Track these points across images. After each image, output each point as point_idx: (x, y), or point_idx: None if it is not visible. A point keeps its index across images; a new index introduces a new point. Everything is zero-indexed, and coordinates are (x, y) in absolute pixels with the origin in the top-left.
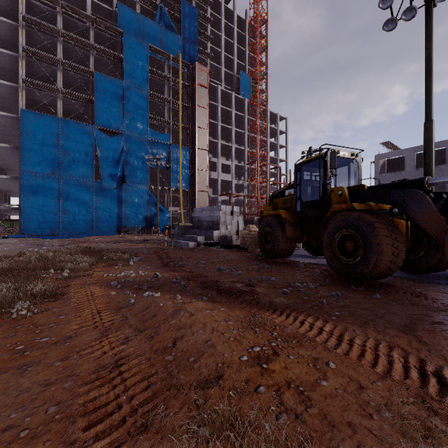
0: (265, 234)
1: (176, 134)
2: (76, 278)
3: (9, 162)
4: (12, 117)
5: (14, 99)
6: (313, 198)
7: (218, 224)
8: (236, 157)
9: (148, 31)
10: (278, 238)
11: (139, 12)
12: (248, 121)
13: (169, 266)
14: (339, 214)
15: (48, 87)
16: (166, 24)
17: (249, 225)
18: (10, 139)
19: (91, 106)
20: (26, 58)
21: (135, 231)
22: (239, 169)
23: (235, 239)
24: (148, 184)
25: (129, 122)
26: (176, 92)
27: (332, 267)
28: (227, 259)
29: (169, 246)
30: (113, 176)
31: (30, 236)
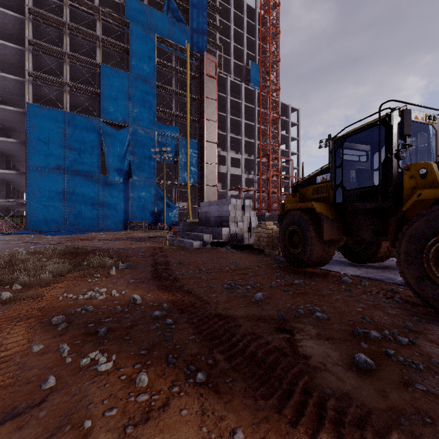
0: (290, 234)
1: (184, 128)
2: (16, 303)
3: (20, 158)
4: (19, 112)
5: (22, 94)
6: (361, 185)
7: (227, 220)
8: (245, 150)
9: (155, 23)
10: (311, 240)
11: (147, 4)
12: (259, 113)
13: (161, 279)
14: (436, 205)
15: (54, 80)
16: (174, 15)
17: (265, 222)
18: (21, 136)
19: (97, 100)
20: (32, 52)
21: (142, 227)
22: (248, 162)
23: (247, 237)
24: (155, 179)
25: (135, 115)
26: (184, 84)
27: (419, 294)
28: (240, 266)
29: (171, 246)
30: (120, 170)
31: (34, 233)
